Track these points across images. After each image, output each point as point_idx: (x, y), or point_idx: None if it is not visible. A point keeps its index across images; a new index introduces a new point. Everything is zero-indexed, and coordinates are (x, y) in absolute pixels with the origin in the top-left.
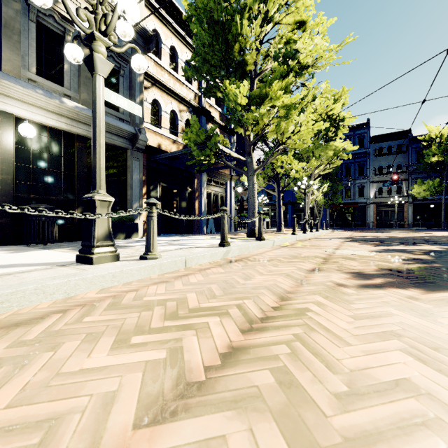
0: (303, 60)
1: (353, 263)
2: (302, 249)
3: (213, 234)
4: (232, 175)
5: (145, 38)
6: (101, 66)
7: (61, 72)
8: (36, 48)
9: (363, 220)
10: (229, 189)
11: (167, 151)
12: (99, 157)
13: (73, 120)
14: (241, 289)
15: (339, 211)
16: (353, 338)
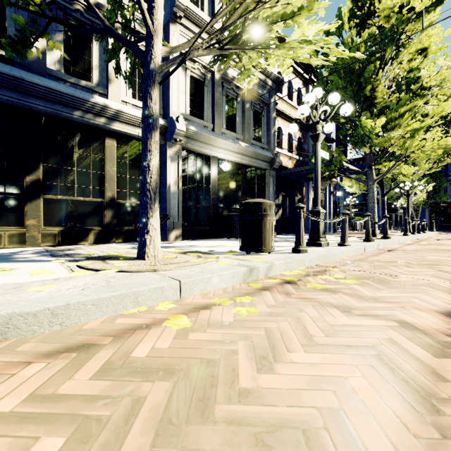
0: (426, 84)
1: None
2: (432, 246)
3: None
4: (331, 181)
5: (277, 83)
6: (321, 138)
7: (234, 123)
8: (225, 112)
9: None
10: (328, 193)
11: (287, 167)
12: (319, 188)
13: (242, 155)
14: (428, 260)
15: (442, 210)
16: None
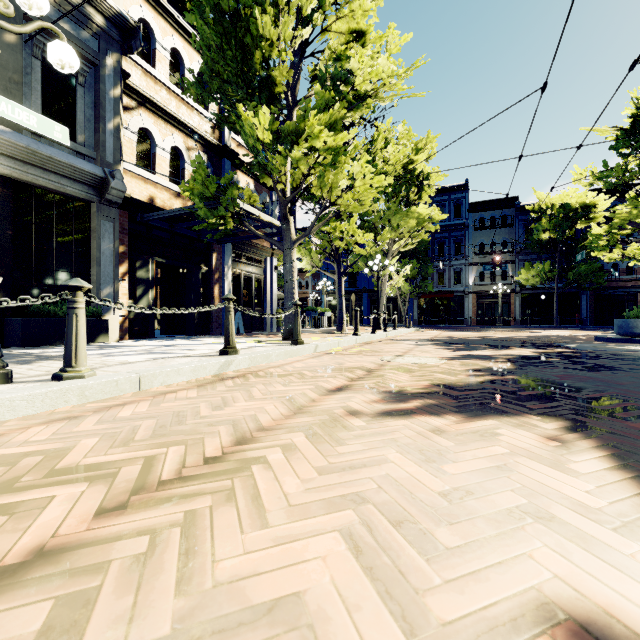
0: (360, 86)
1: (403, 377)
2: (351, 357)
3: (241, 336)
4: (273, 249)
5: (124, 29)
6: None
7: None
8: None
9: (460, 315)
10: (270, 269)
11: (165, 209)
12: None
13: None
14: (189, 426)
15: (429, 302)
16: (286, 511)
